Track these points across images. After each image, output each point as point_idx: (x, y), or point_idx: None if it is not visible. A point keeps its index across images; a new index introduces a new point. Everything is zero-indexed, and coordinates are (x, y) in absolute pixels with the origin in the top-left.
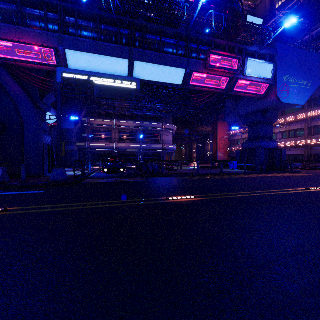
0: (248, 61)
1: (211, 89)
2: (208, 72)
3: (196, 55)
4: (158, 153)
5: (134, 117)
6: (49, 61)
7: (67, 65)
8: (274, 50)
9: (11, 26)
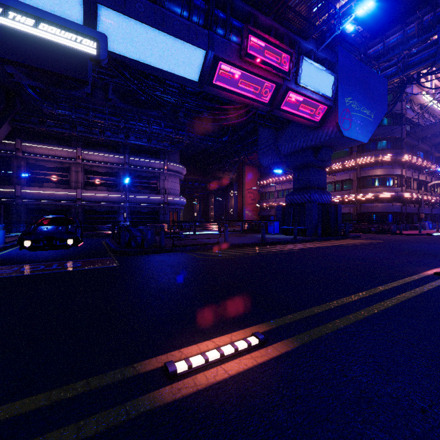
0: (304, 63)
1: (248, 99)
2: (244, 66)
3: (224, 31)
4: (157, 209)
5: (115, 148)
6: None
7: None
8: (334, 56)
9: None
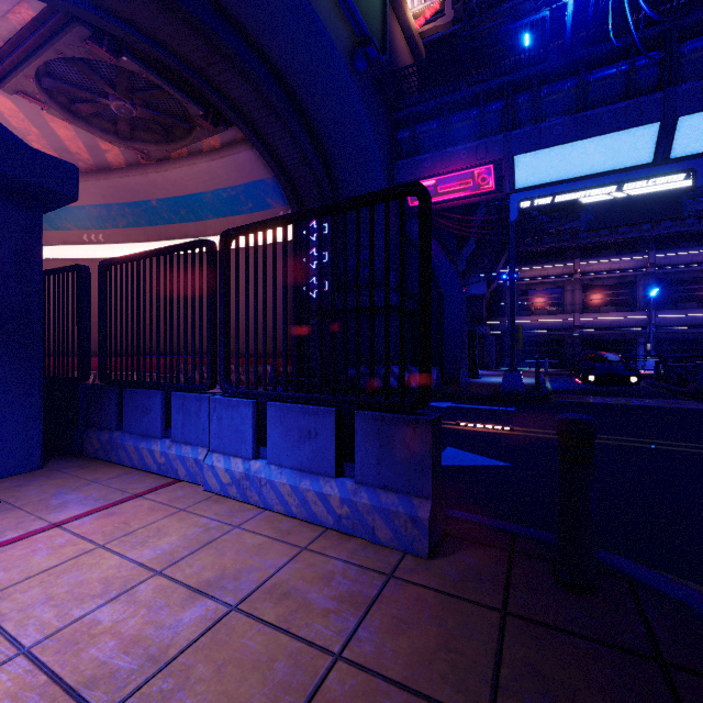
0: None
1: None
2: None
3: None
4: None
5: (628, 246)
6: (483, 187)
7: (513, 183)
8: None
9: (435, 154)
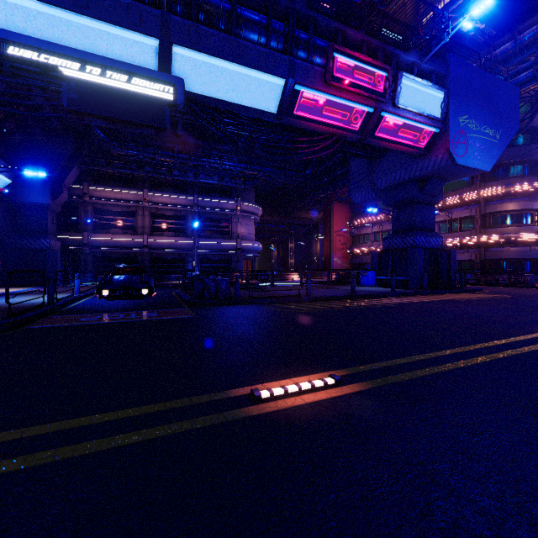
0: (403, 79)
1: (334, 128)
2: (329, 91)
3: (306, 54)
4: (229, 257)
5: (183, 188)
6: None
7: None
8: (444, 67)
9: None
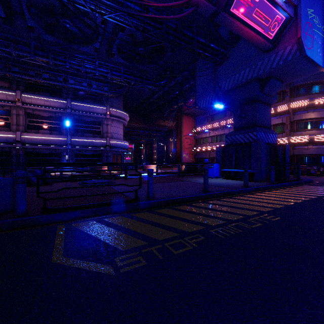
0: None
1: None
2: None
3: None
4: (100, 152)
5: (58, 93)
6: None
7: None
8: None
9: None
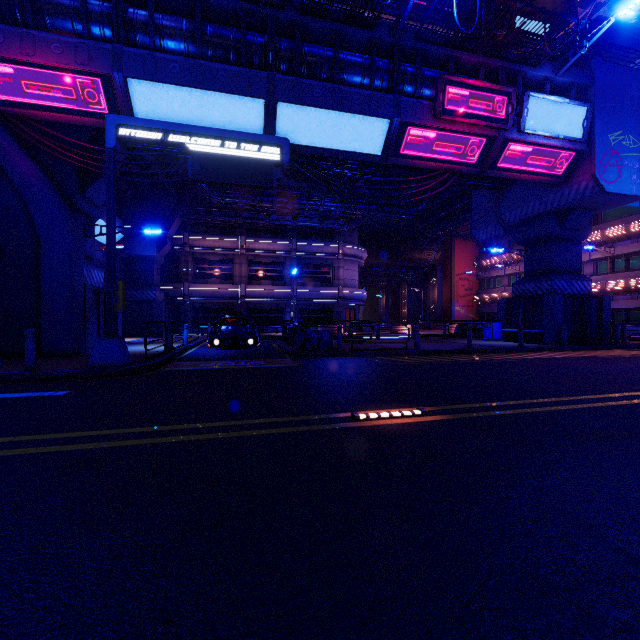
0: (531, 100)
1: (447, 164)
2: (440, 125)
3: (413, 88)
4: (330, 306)
5: (280, 232)
6: (93, 106)
7: (132, 115)
8: (587, 76)
9: (10, 29)
